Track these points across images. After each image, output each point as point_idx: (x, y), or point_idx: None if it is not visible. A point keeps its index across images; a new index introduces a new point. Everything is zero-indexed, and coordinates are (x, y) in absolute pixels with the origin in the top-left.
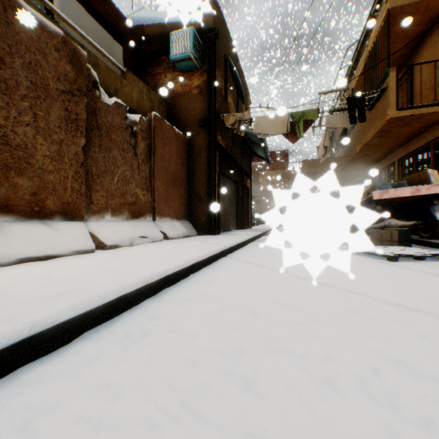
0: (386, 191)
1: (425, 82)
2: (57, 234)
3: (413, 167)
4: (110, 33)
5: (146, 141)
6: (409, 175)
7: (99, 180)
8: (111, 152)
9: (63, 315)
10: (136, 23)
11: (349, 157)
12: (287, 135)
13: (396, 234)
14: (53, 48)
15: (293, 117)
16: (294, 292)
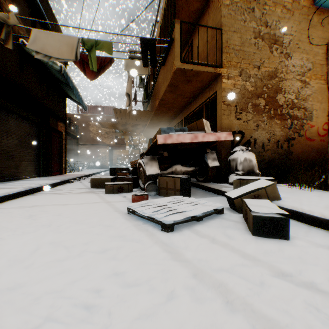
0: (170, 135)
1: (201, 54)
2: None
3: None
4: None
5: None
6: (191, 124)
7: None
8: None
9: None
10: None
11: (152, 112)
12: (85, 70)
13: (179, 183)
14: None
15: (85, 44)
16: None
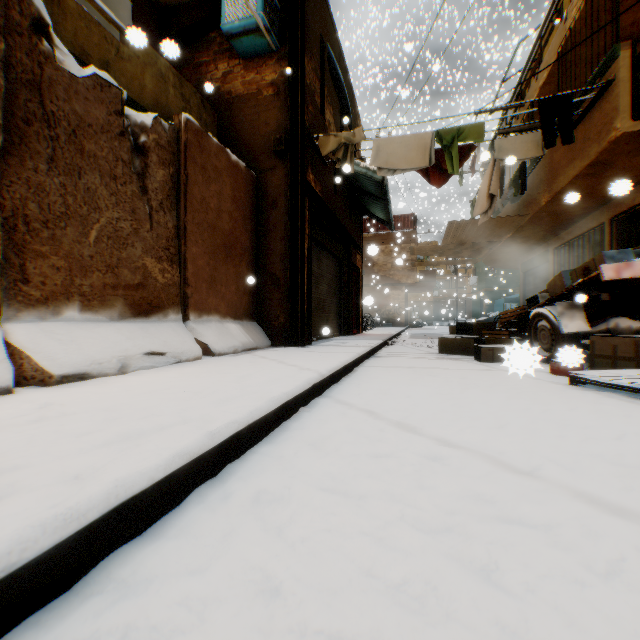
0: (627, 263)
1: None
2: None
3: None
4: None
5: (169, 168)
6: None
7: (49, 232)
8: (83, 178)
9: None
10: None
11: (525, 217)
12: (428, 174)
13: None
14: None
15: (441, 139)
16: (563, 569)
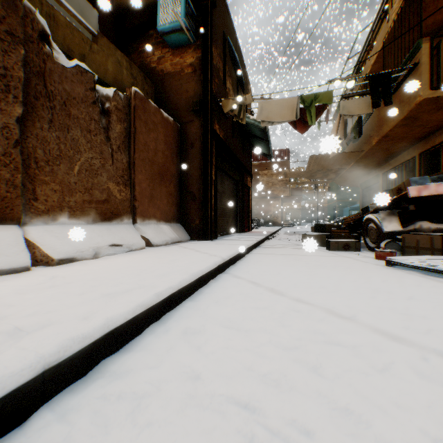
0: (425, 186)
1: None
2: None
3: (439, 162)
4: None
5: (123, 123)
6: None
7: (50, 167)
8: (70, 132)
9: None
10: None
11: (362, 152)
12: (295, 124)
13: (438, 241)
14: None
15: (304, 101)
16: (358, 367)
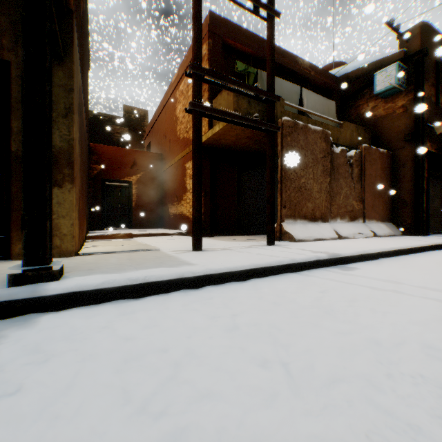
0: None
1: None
2: (322, 229)
3: None
4: (324, 92)
5: (358, 167)
6: None
7: (334, 199)
8: (339, 181)
9: (368, 251)
10: (341, 74)
11: None
12: None
13: None
14: (318, 138)
15: None
16: None
